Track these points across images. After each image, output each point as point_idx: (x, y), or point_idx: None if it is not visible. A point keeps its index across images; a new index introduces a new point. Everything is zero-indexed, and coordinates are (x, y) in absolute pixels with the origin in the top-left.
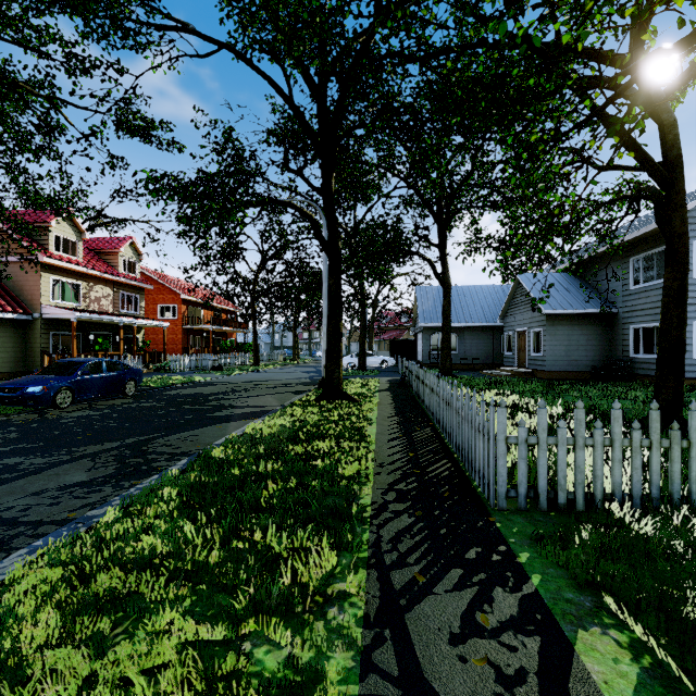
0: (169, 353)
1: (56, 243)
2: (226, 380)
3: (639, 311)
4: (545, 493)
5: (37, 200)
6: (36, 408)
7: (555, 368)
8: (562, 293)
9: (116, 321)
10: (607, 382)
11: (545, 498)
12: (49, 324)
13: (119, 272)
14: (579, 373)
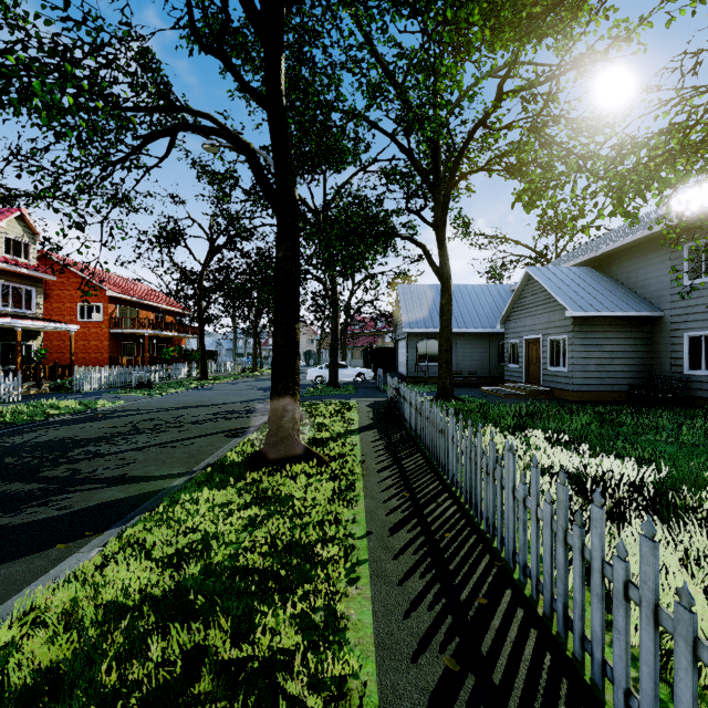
0: (91, 364)
1: None
2: (144, 405)
3: (700, 314)
4: None
5: None
6: None
7: (584, 387)
8: (589, 290)
9: None
10: (656, 407)
11: None
12: None
13: None
14: (613, 394)
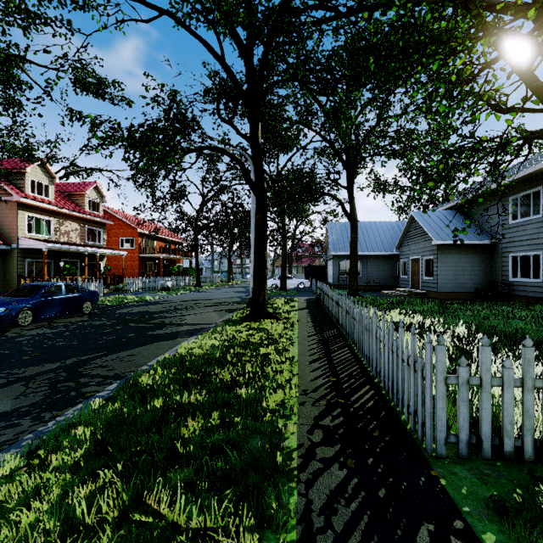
0: (128, 276)
1: (32, 186)
2: (172, 299)
3: (517, 242)
4: (489, 439)
5: (12, 149)
6: (1, 326)
7: (444, 289)
8: (450, 227)
9: (82, 250)
10: (489, 301)
11: (489, 445)
12: (25, 253)
13: (85, 210)
14: (464, 294)
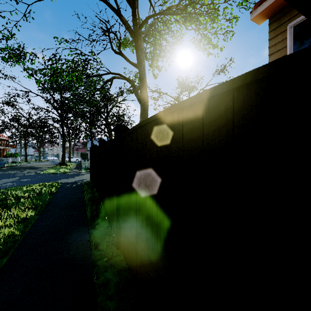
0: None
1: None
2: (25, 165)
3: None
4: (86, 167)
5: None
6: None
7: None
8: None
9: None
10: None
11: (86, 167)
12: None
13: None
14: None
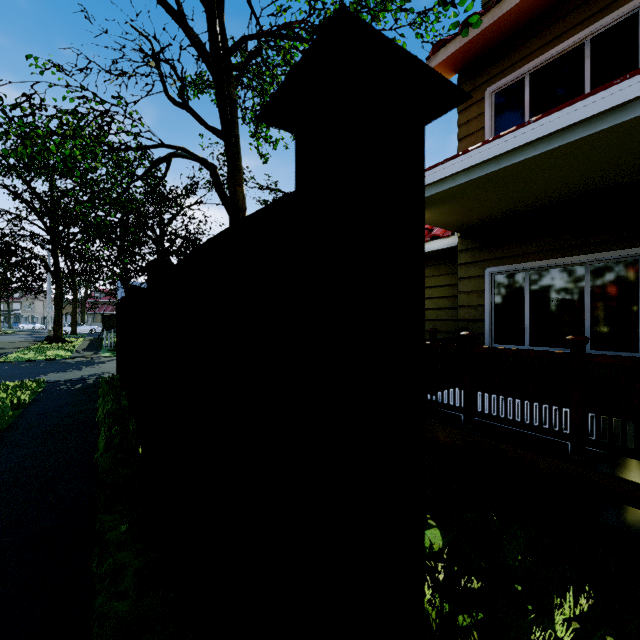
0: None
1: None
2: None
3: None
4: (113, 345)
5: None
6: None
7: None
8: None
9: None
10: None
11: (113, 346)
12: None
13: None
14: None
